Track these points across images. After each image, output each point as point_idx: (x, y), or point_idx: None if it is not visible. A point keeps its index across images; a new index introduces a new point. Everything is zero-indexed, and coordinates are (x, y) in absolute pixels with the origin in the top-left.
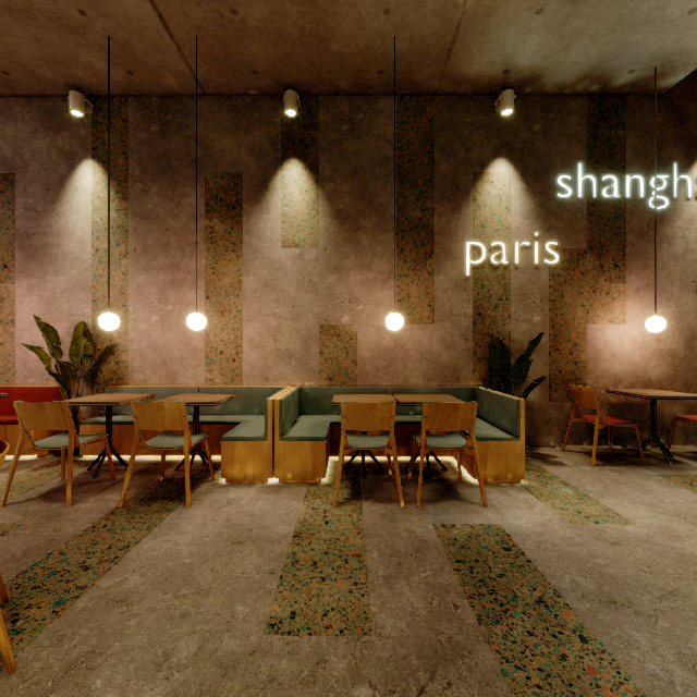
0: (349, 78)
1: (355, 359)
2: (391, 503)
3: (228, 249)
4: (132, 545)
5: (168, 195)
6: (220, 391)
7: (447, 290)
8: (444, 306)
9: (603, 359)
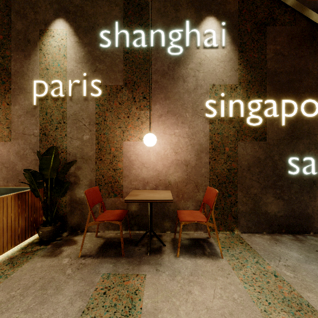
0: None
1: None
2: None
3: None
4: None
5: None
6: None
7: (20, 116)
8: (19, 128)
9: (135, 167)
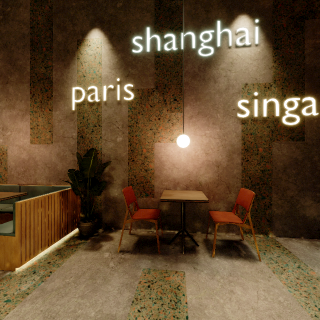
0: None
1: (6, 167)
2: None
3: None
4: None
5: None
6: None
7: (61, 120)
8: (59, 131)
9: (166, 168)
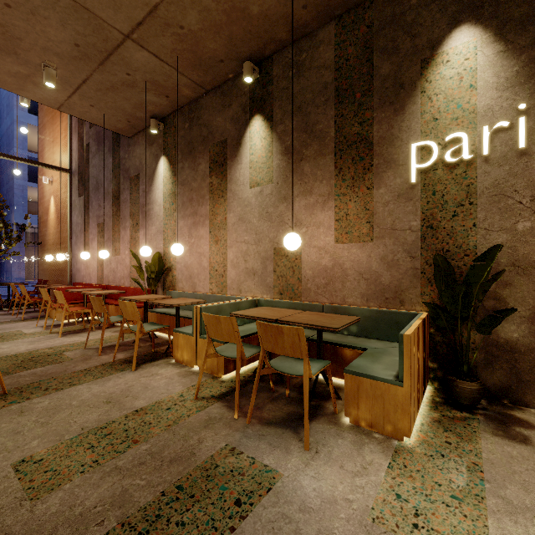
0: (284, 28)
1: (299, 277)
2: (233, 411)
3: (219, 196)
4: (77, 384)
5: (192, 167)
6: (213, 298)
7: (387, 203)
8: (385, 221)
9: None
